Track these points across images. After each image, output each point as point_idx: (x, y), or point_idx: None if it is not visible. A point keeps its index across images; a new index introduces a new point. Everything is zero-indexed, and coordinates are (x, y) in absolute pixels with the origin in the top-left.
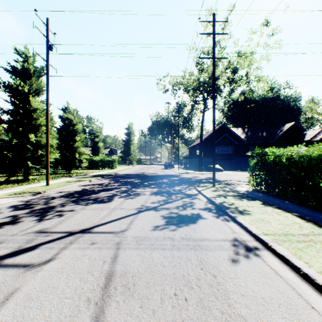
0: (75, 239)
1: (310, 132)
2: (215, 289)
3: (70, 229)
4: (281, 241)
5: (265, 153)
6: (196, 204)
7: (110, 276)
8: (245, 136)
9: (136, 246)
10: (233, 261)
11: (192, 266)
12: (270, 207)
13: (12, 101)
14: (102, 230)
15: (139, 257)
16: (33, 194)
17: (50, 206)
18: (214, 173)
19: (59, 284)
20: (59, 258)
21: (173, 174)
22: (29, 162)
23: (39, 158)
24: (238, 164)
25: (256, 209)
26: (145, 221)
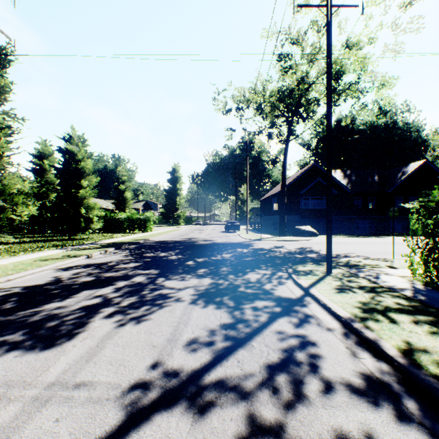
0: None
1: None
2: None
3: None
4: None
5: None
6: (322, 350)
7: None
8: (347, 181)
9: None
10: None
11: None
12: None
13: None
14: None
15: None
16: None
17: None
18: (330, 245)
19: None
20: None
21: (240, 242)
22: None
23: None
24: (337, 224)
25: None
26: None
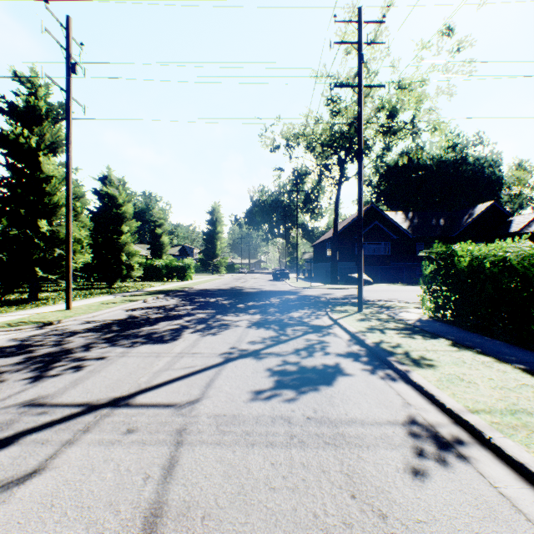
0: (95, 422)
1: (520, 218)
2: None
3: (91, 398)
4: (509, 427)
5: (453, 252)
6: (331, 344)
7: (155, 517)
8: (409, 224)
9: (215, 437)
10: (418, 477)
11: (332, 489)
12: (468, 352)
13: (9, 163)
14: (153, 400)
15: (220, 465)
16: (39, 327)
17: (63, 349)
18: (361, 288)
19: None
20: (53, 468)
21: (288, 290)
22: (39, 269)
23: (57, 261)
24: (397, 272)
25: (443, 356)
26: (236, 380)
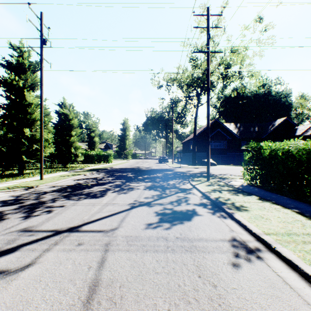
0: (60, 239)
1: (301, 127)
2: (216, 303)
3: (57, 227)
4: (285, 242)
5: (261, 147)
6: (191, 199)
7: (95, 286)
8: (237, 131)
9: (126, 247)
10: (234, 267)
11: (188, 273)
12: (268, 203)
13: (7, 95)
14: (91, 228)
15: (129, 261)
16: (26, 189)
17: (40, 201)
18: (208, 167)
19: (34, 297)
20: (39, 262)
21: (167, 168)
22: (24, 156)
23: (34, 152)
24: (230, 158)
25: (253, 205)
26: (137, 218)
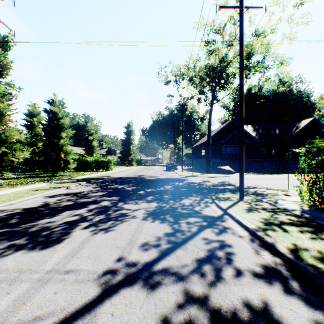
0: None
1: None
2: None
3: None
4: None
5: None
6: (235, 249)
7: None
8: (256, 133)
9: None
10: None
11: None
12: None
13: None
14: None
15: None
16: None
17: None
18: (242, 179)
19: None
20: None
21: (177, 178)
22: None
23: None
24: (248, 165)
25: None
26: None
